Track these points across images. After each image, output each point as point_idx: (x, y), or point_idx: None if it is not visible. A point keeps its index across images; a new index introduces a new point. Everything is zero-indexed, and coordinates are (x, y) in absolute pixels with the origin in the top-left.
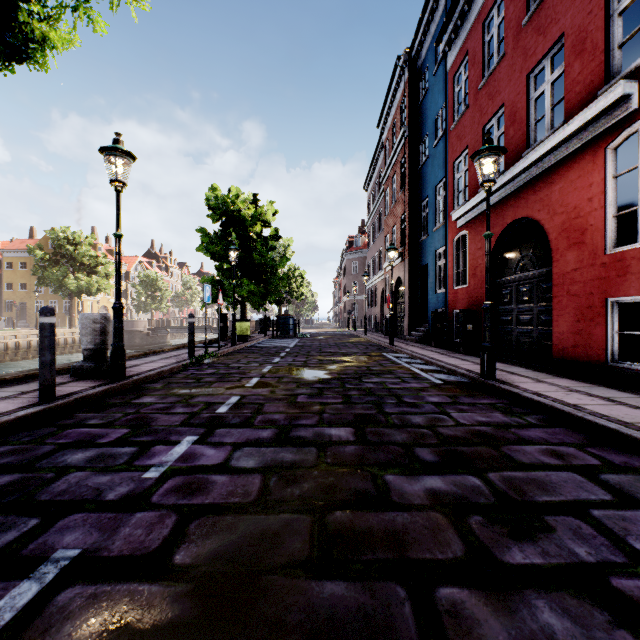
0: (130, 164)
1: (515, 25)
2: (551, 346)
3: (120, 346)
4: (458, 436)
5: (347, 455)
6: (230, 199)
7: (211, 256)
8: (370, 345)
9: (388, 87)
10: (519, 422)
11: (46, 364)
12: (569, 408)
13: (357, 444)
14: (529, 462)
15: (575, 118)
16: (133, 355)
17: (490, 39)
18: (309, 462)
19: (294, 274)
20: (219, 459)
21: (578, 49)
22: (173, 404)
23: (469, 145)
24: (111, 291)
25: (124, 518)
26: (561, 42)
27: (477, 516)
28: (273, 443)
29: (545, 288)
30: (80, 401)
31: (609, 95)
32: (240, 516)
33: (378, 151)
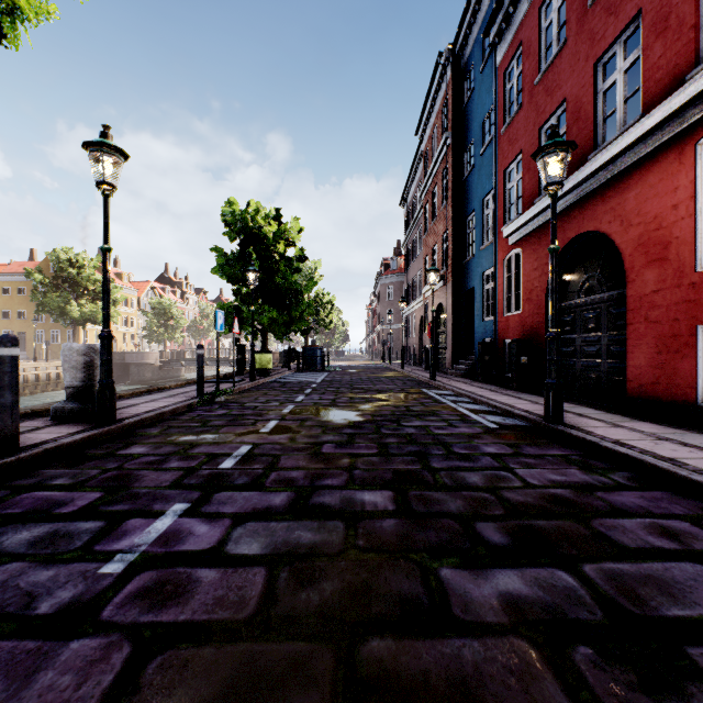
0: (121, 163)
1: (579, 6)
2: (623, 382)
3: (108, 383)
4: (530, 503)
5: (385, 534)
6: (249, 214)
7: (228, 279)
8: (408, 380)
9: (428, 89)
10: (604, 482)
11: (6, 407)
12: (667, 464)
13: (398, 516)
14: (635, 546)
15: (657, 109)
16: (133, 392)
17: (548, 26)
18: (334, 546)
19: (322, 300)
20: (211, 541)
21: (659, 27)
22: (167, 456)
23: (523, 150)
24: (120, 319)
25: (51, 651)
26: (637, 21)
27: (584, 647)
28: (287, 514)
29: (616, 314)
30: (51, 452)
31: (702, 78)
32: (227, 647)
33: (416, 162)
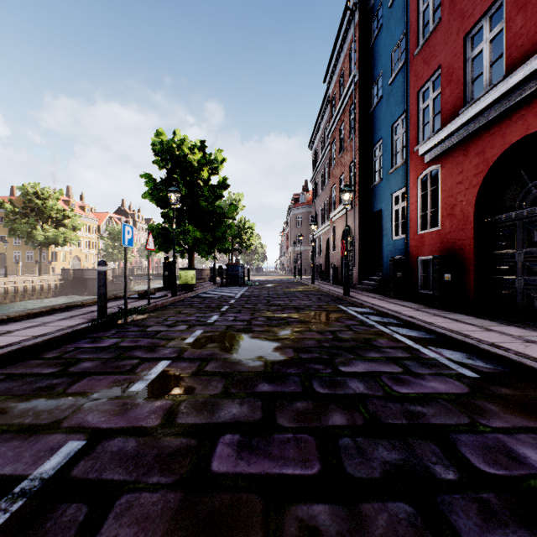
0: None
1: None
2: None
3: None
4: None
5: None
6: (175, 143)
7: (157, 203)
8: (321, 295)
9: (336, 36)
10: None
11: None
12: None
13: None
14: None
15: None
16: (29, 313)
17: None
18: None
19: (244, 226)
20: None
21: None
22: None
23: (442, 64)
24: (83, 243)
25: None
26: None
27: None
28: None
29: None
30: None
31: None
32: None
33: (323, 108)
